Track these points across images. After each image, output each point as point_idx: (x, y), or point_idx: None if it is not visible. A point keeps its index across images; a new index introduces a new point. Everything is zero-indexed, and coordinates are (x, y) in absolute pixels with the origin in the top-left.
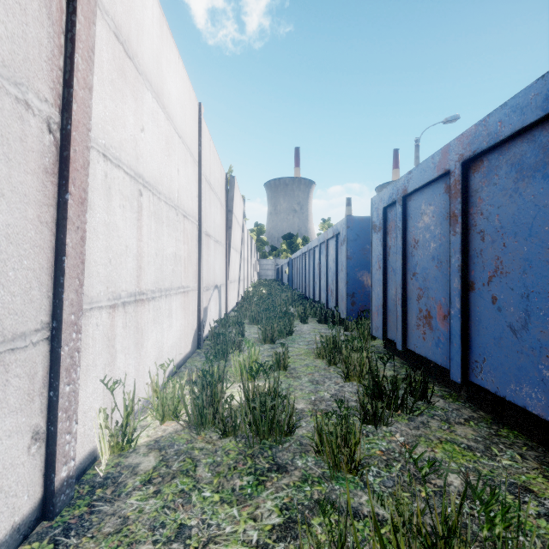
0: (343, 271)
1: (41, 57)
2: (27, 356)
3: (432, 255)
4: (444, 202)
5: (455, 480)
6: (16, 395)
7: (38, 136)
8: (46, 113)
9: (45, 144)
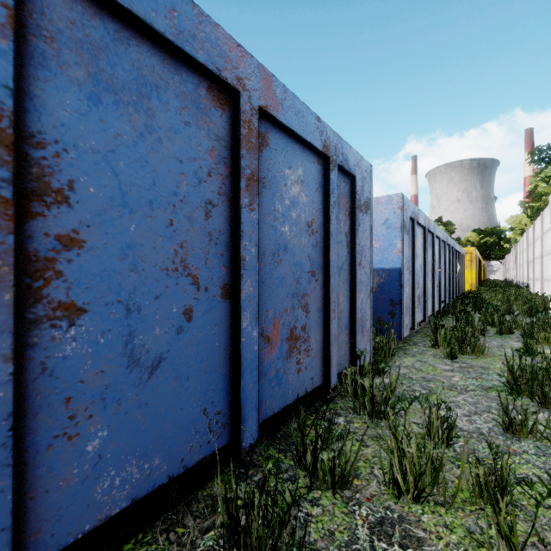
0: (366, 267)
1: None
2: None
3: (420, 264)
4: (422, 240)
5: None
6: None
7: None
8: None
9: None
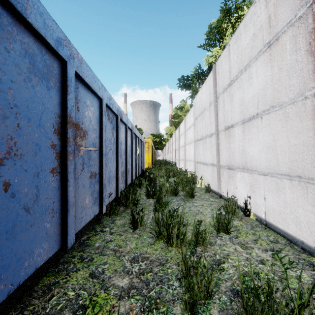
0: None
1: (309, 75)
2: (314, 188)
3: None
4: None
5: (125, 280)
6: (311, 199)
7: (311, 105)
8: (314, 92)
9: (314, 105)
